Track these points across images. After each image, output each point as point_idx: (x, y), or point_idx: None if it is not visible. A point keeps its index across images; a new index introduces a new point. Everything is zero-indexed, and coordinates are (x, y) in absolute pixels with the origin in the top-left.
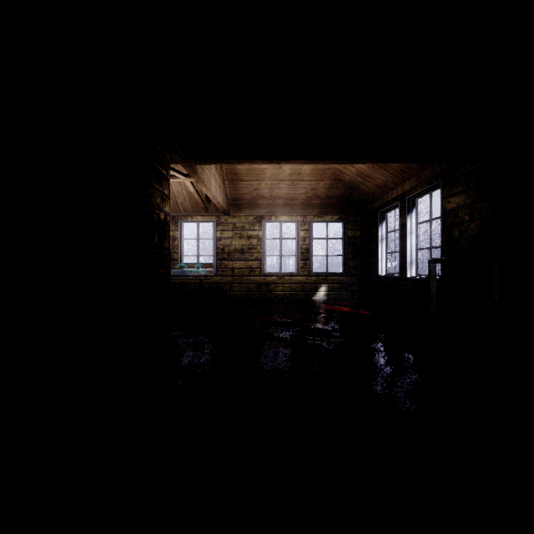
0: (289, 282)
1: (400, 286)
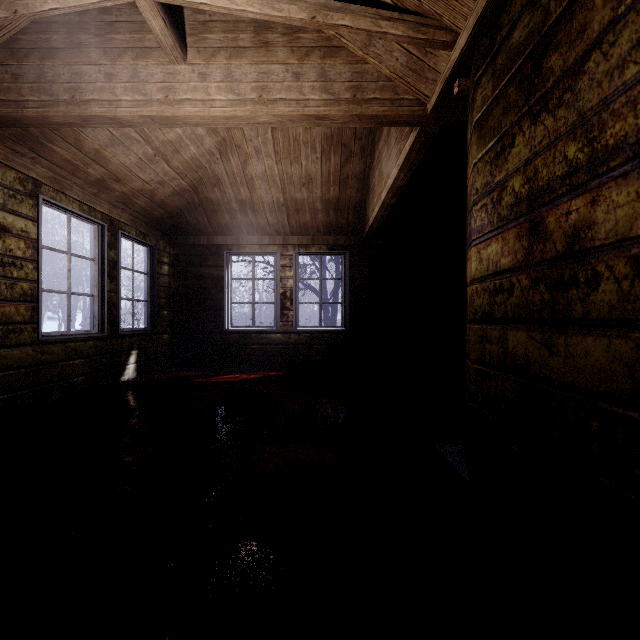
0: (90, 353)
1: (281, 340)
